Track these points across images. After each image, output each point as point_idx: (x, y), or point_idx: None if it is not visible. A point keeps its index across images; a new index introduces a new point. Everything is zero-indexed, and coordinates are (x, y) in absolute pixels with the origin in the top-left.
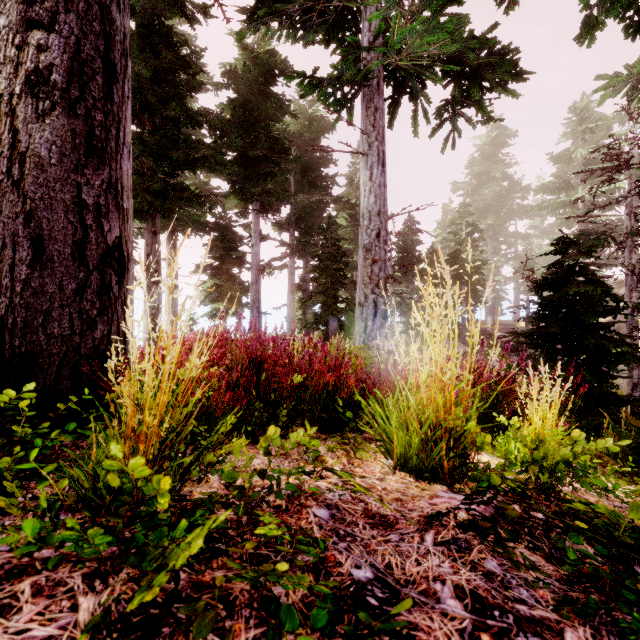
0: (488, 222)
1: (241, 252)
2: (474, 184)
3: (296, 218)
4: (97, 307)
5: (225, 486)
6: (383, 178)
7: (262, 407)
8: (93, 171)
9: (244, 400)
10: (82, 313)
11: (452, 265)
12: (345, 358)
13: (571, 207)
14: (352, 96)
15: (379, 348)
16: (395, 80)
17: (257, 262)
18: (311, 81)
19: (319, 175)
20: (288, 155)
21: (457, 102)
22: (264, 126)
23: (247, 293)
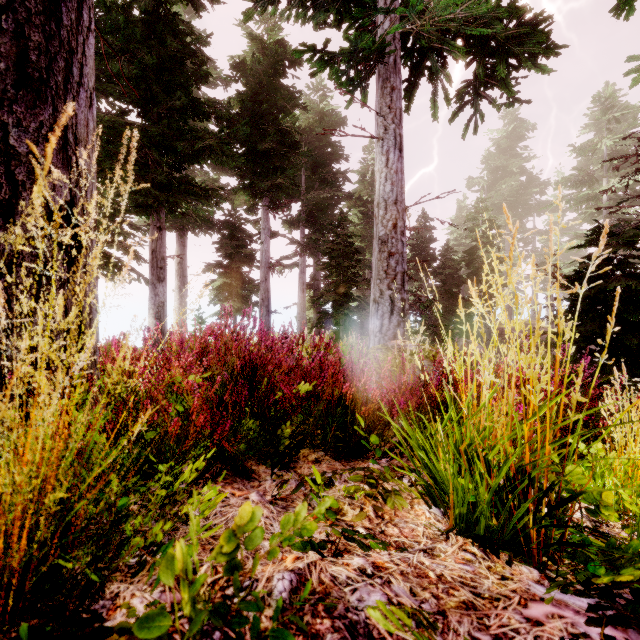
0: (505, 218)
1: (250, 249)
2: (490, 179)
3: (307, 215)
4: (32, 293)
5: (178, 582)
6: (400, 164)
7: (258, 426)
8: (27, 109)
9: (227, 424)
10: (9, 301)
11: (468, 263)
12: (360, 360)
13: (595, 201)
14: (367, 74)
15: (399, 349)
16: (412, 61)
17: (266, 259)
18: (322, 56)
19: (330, 171)
20: (298, 149)
21: (480, 83)
22: (273, 119)
23: (257, 292)
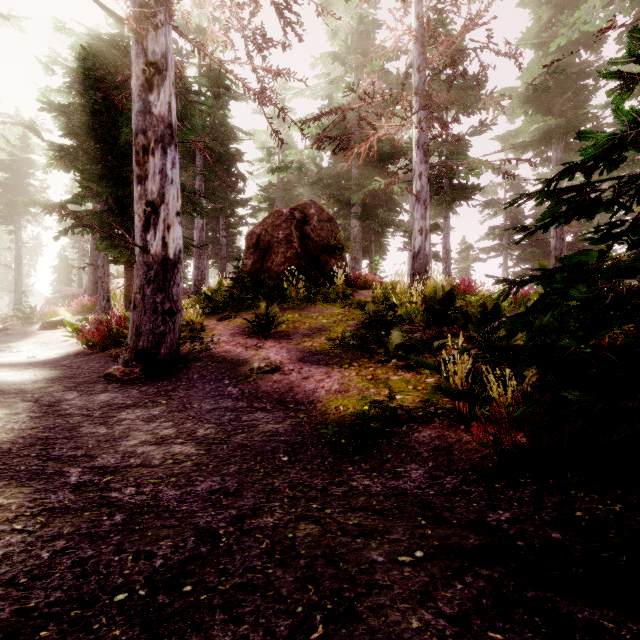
0: None
1: None
2: None
3: None
4: None
5: None
6: None
7: None
8: None
9: None
10: None
11: None
12: None
13: None
14: None
15: None
16: None
17: None
18: None
19: None
20: None
21: None
22: None
23: None
